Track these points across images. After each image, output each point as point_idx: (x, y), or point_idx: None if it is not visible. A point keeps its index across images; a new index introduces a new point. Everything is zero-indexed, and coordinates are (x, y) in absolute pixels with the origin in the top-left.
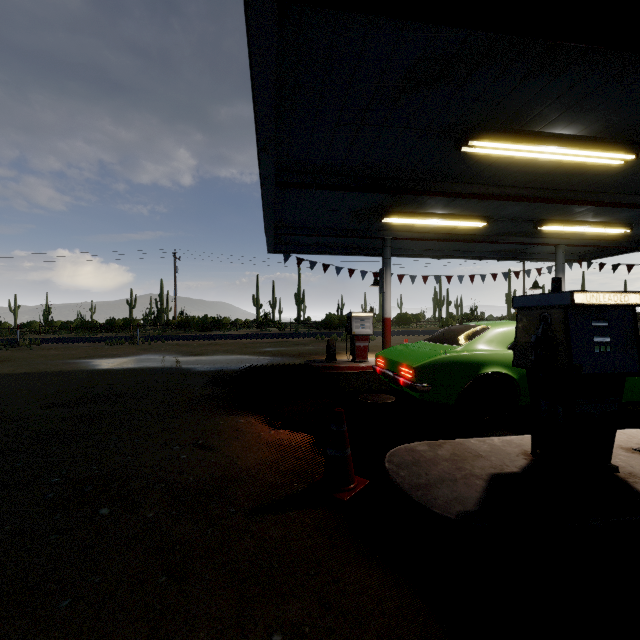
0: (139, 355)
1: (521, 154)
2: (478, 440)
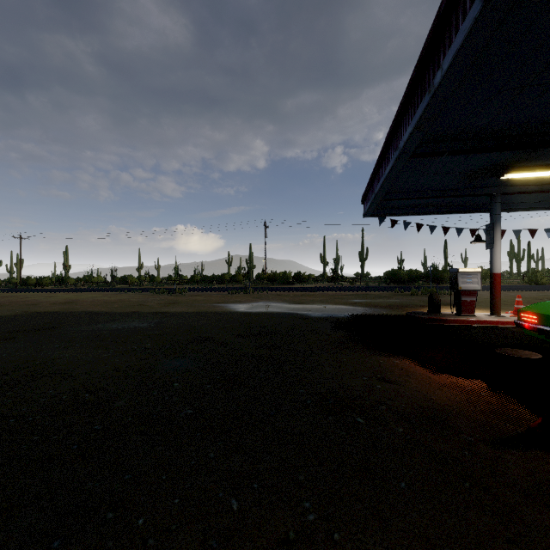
0: (257, 302)
1: None
2: None
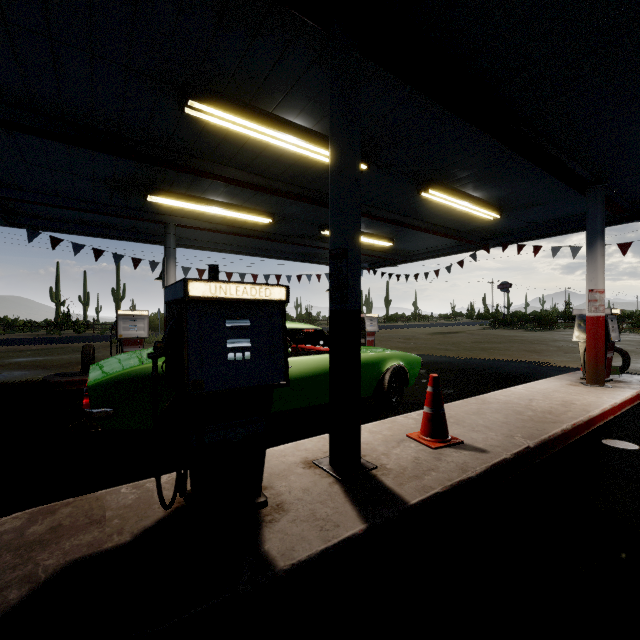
0: None
1: (261, 136)
2: (135, 485)
